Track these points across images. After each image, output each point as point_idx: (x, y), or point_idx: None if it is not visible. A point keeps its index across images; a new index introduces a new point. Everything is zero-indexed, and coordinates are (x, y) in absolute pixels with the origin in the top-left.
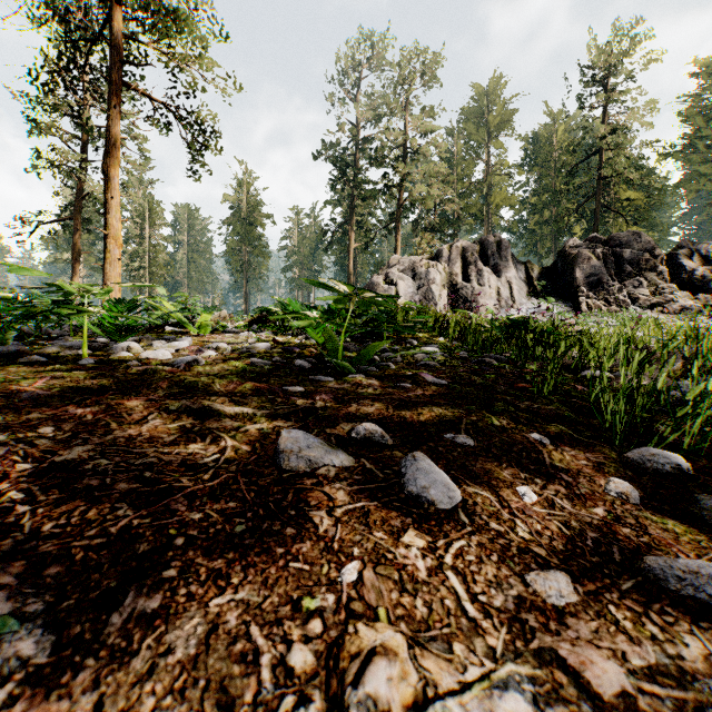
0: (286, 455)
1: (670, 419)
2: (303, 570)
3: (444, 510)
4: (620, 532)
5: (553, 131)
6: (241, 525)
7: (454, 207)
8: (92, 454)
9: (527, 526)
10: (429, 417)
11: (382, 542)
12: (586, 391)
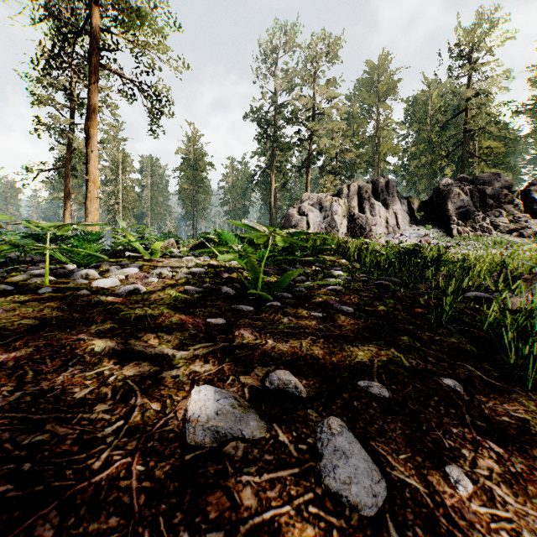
0: (192, 426)
1: None
2: None
3: (369, 518)
4: None
5: (428, 96)
6: None
7: (351, 155)
8: None
9: None
10: (341, 357)
11: None
12: (477, 317)
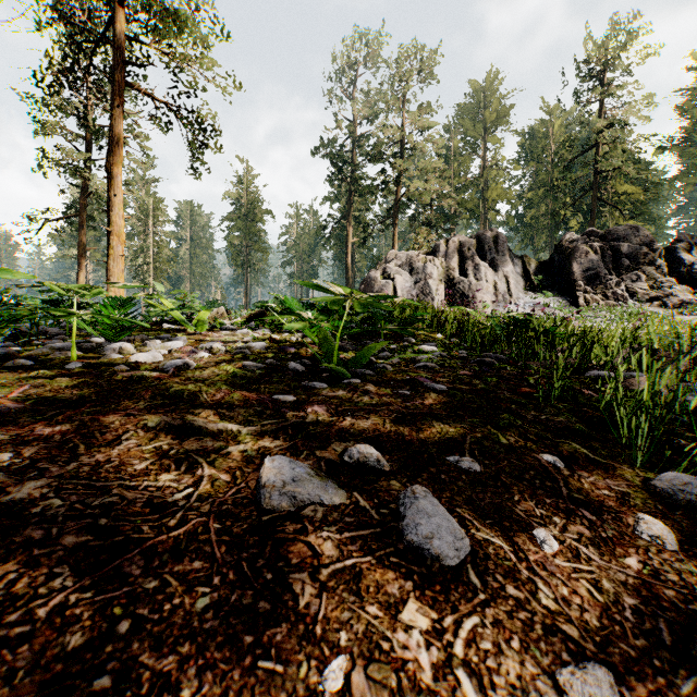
0: (267, 491)
1: (688, 430)
2: (274, 672)
3: (450, 567)
4: (662, 595)
5: (549, 126)
6: (205, 598)
7: (451, 202)
8: (46, 491)
9: (551, 590)
10: (430, 434)
11: (375, 622)
12: (595, 396)
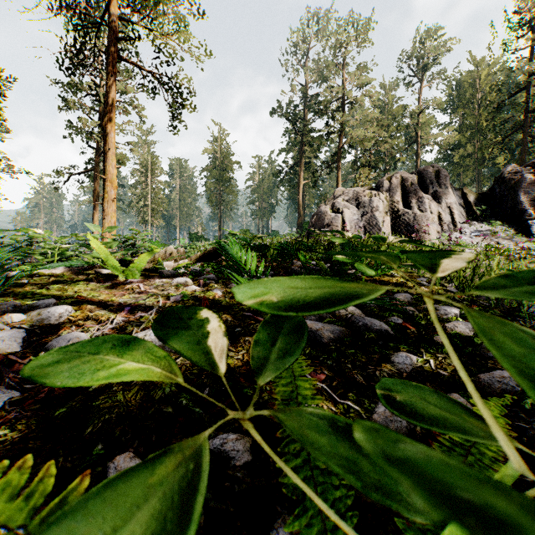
0: None
1: None
2: None
3: None
4: None
5: (476, 76)
6: None
7: (387, 146)
8: None
9: None
10: None
11: None
12: None
